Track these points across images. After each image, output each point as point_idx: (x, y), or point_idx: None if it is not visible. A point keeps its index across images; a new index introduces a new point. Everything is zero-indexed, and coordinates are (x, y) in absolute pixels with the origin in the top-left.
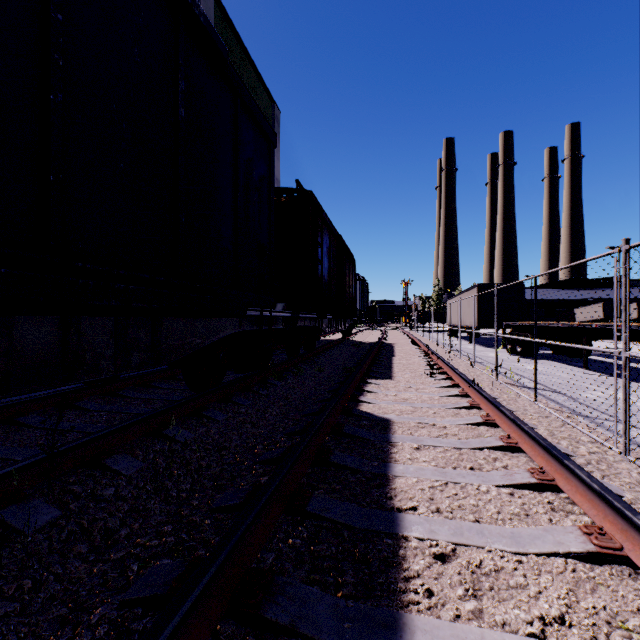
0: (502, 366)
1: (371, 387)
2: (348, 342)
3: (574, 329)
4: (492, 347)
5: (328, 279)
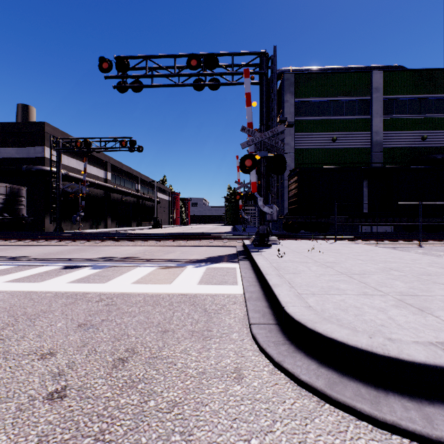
0: None
1: None
2: None
3: None
4: None
5: None
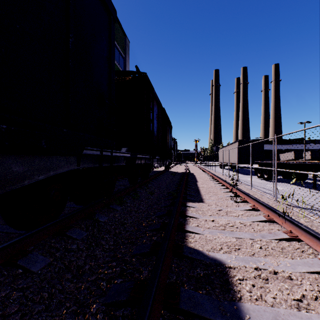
0: (265, 188)
1: (191, 211)
2: (168, 172)
3: (303, 165)
4: (246, 174)
5: (157, 134)
